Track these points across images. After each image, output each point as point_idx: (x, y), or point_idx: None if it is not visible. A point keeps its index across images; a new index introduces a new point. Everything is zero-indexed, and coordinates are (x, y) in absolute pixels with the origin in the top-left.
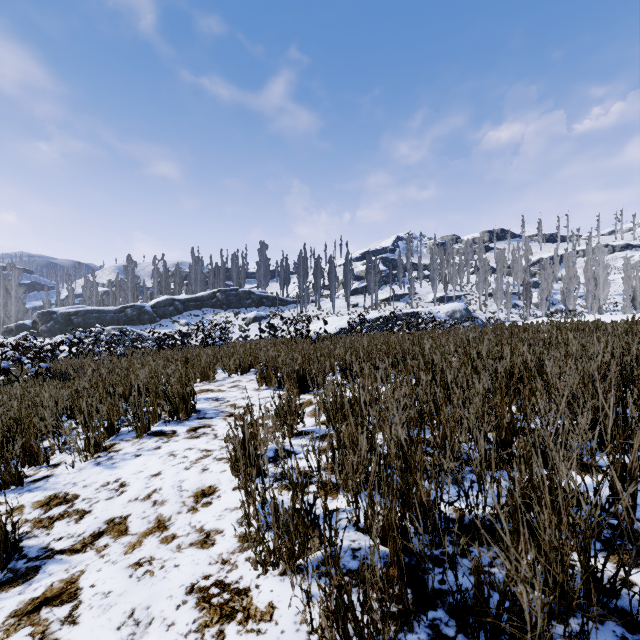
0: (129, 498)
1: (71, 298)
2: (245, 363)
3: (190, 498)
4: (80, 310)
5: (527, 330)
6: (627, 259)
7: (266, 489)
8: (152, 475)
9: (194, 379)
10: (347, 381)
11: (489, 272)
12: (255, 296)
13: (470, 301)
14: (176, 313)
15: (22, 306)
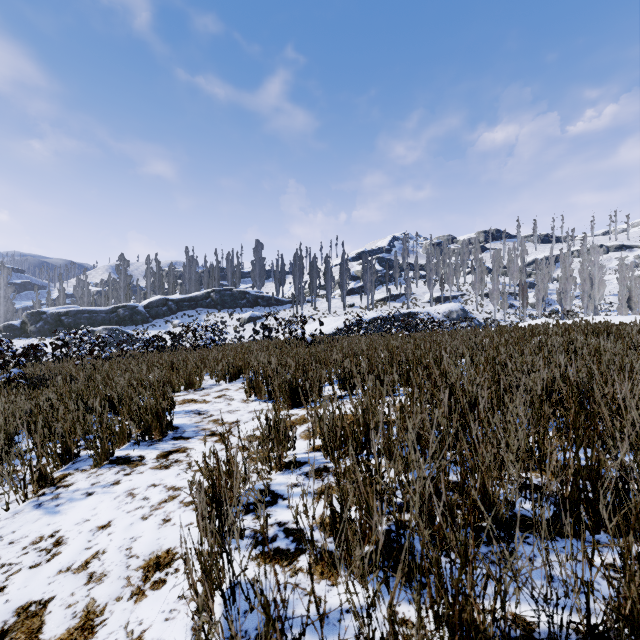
0: (60, 566)
1: (62, 298)
2: (234, 369)
3: (138, 571)
4: (70, 310)
5: (534, 332)
6: (622, 259)
7: (235, 578)
8: (99, 527)
9: (178, 387)
10: (346, 393)
11: (485, 272)
12: (250, 296)
13: (466, 301)
14: (169, 313)
15: (11, 306)
